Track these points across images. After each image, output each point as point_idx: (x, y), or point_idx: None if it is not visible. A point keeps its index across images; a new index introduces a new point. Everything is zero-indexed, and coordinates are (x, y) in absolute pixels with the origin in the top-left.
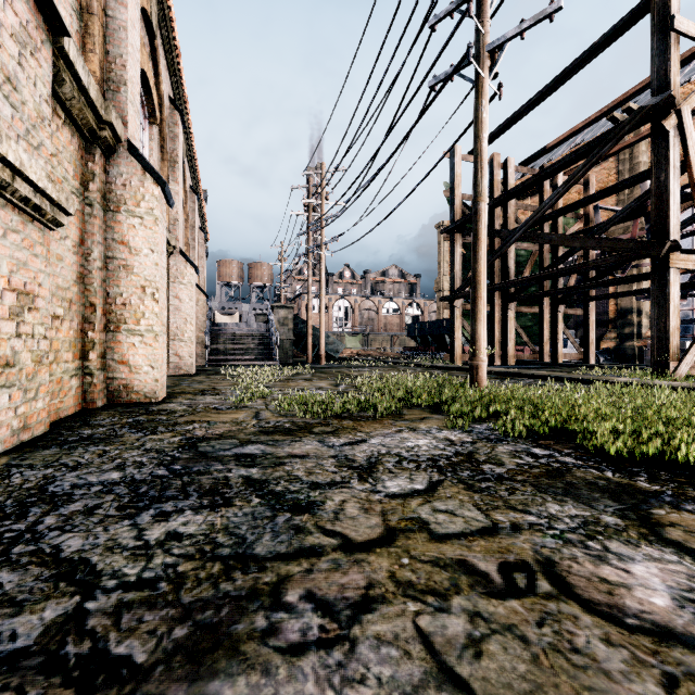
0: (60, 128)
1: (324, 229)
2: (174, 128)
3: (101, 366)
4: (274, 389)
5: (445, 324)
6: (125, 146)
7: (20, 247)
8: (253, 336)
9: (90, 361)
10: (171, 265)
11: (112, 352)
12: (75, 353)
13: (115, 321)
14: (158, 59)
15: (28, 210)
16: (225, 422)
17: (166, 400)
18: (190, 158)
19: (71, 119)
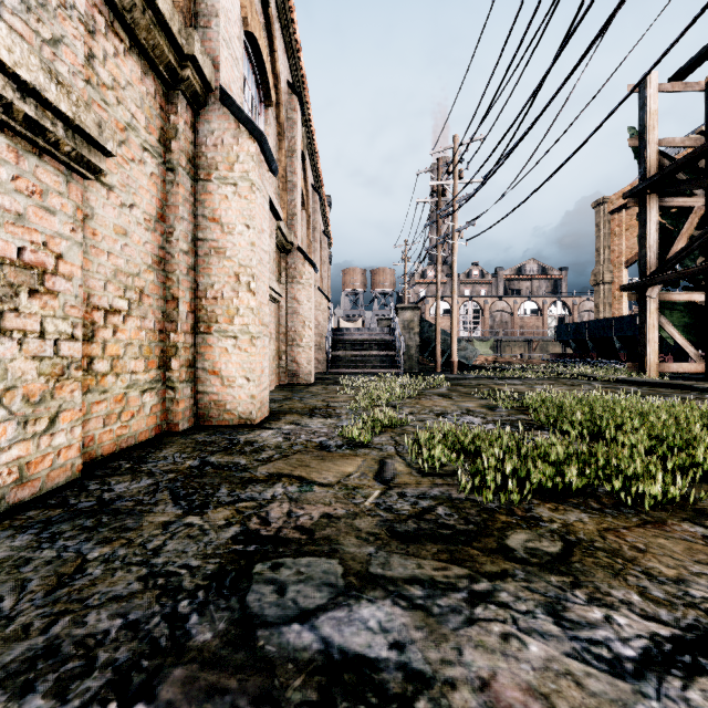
0: (121, 55)
1: (456, 214)
2: (292, 115)
3: (187, 377)
4: (402, 410)
5: (614, 323)
6: (216, 95)
7: (5, 188)
8: (375, 341)
9: (172, 370)
10: (289, 264)
11: (202, 359)
12: (150, 360)
13: (205, 320)
14: (272, 31)
15: (17, 126)
16: (326, 487)
17: (264, 422)
18: (312, 155)
19: (139, 49)
